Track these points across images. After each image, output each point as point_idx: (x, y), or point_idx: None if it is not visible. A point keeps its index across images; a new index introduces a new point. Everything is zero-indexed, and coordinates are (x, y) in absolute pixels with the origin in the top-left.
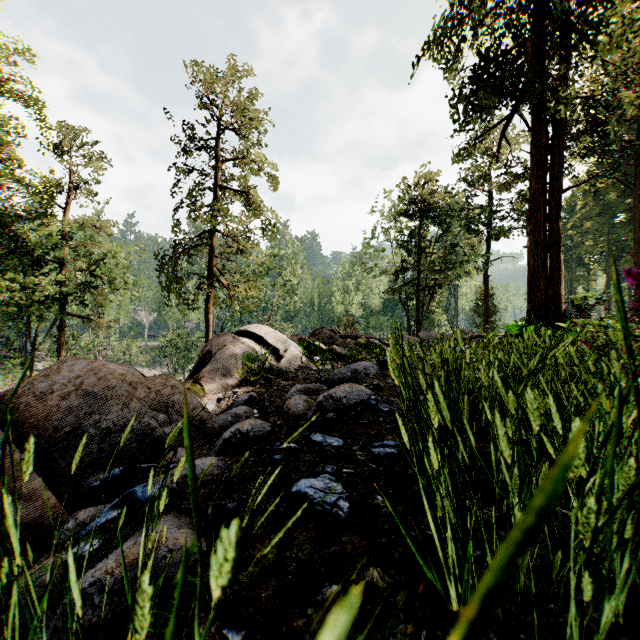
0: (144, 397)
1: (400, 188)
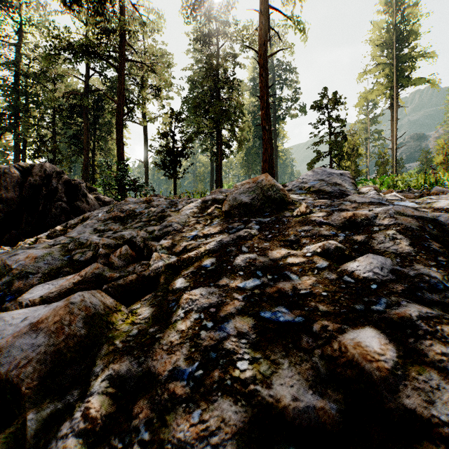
0: None
1: None
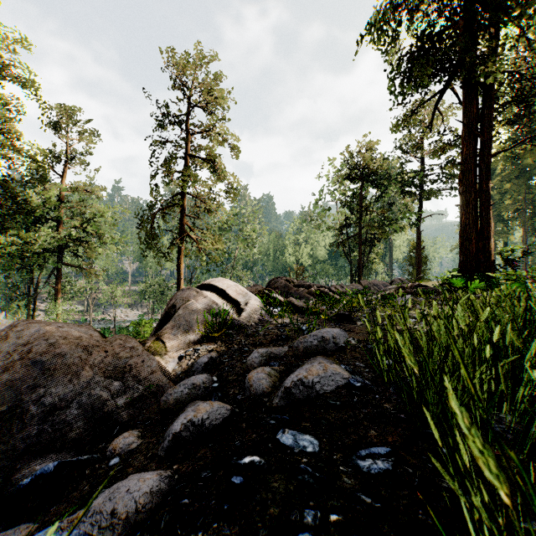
0: (100, 362)
1: (344, 155)
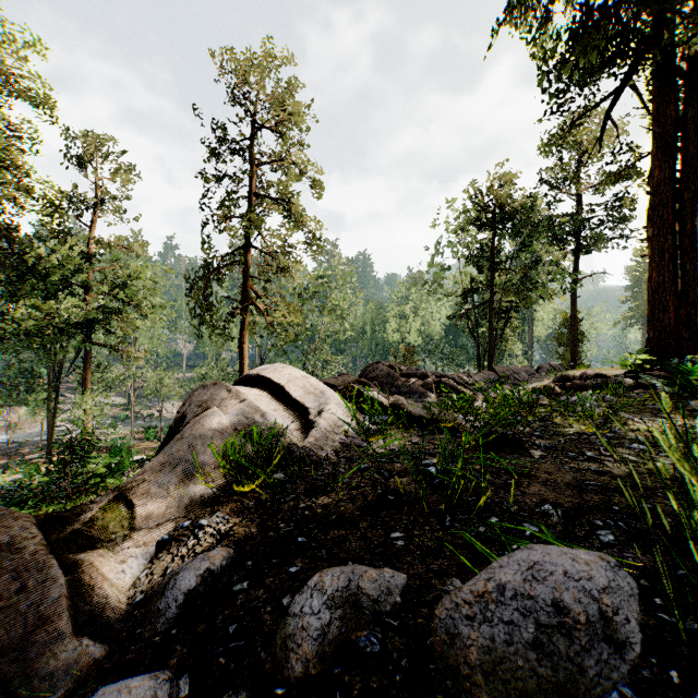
0: None
1: (468, 194)
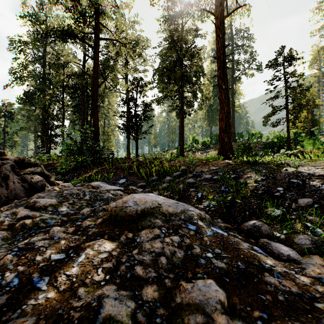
0: None
1: None
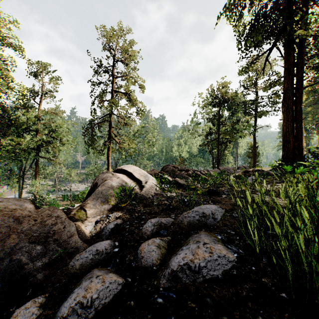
0: (29, 229)
1: (208, 90)
